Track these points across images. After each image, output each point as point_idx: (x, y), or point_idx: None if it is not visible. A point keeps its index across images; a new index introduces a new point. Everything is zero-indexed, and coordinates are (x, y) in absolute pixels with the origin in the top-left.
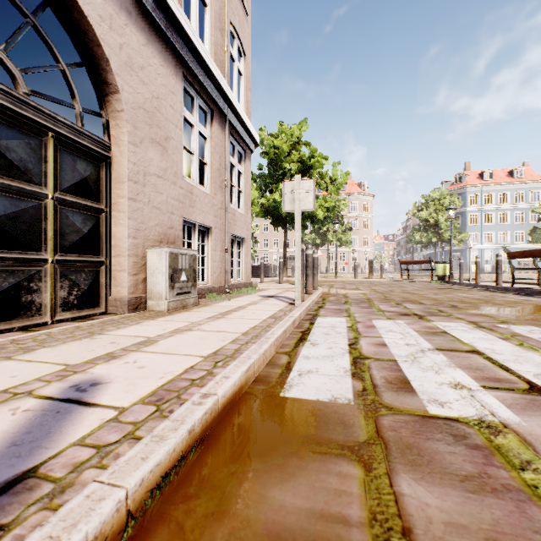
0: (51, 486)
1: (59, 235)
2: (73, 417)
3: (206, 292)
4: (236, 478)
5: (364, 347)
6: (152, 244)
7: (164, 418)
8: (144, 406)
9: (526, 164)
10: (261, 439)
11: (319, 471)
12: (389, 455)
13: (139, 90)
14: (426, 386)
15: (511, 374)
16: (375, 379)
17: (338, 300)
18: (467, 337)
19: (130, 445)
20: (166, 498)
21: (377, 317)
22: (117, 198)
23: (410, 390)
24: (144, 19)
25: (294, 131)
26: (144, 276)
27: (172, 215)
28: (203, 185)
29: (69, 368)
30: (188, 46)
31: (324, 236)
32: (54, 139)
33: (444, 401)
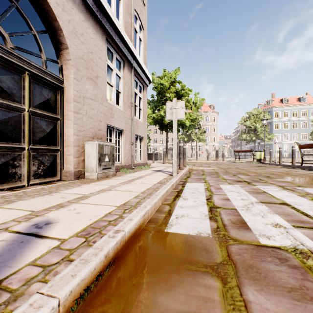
0: (8, 295)
1: (32, 133)
2: (31, 245)
3: (120, 168)
4: (136, 288)
5: (216, 201)
6: (88, 139)
7: (89, 246)
8: (78, 238)
9: (308, 94)
10: (153, 260)
11: (191, 283)
12: (237, 272)
13: (80, 47)
14: (257, 225)
15: (310, 218)
16: (224, 220)
17: (198, 173)
18: (278, 195)
19: (65, 265)
20: (88, 302)
21: (222, 183)
22: (67, 111)
23: (247, 228)
24: (83, 6)
25: (172, 75)
26: (83, 158)
27: (100, 122)
28: (118, 105)
29: (34, 213)
30: (109, 22)
31: (189, 136)
32: (29, 75)
33: (269, 235)
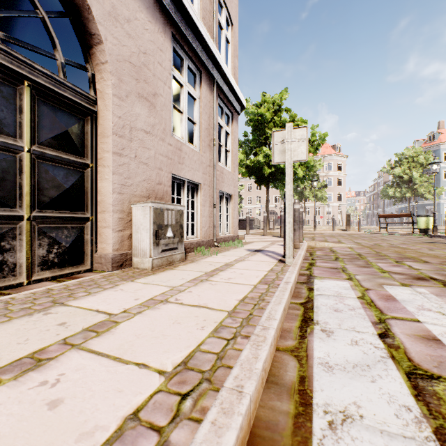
0: None
1: (37, 190)
2: None
3: (195, 245)
4: None
5: (409, 345)
6: (139, 200)
7: None
8: None
9: None
10: None
11: None
12: None
13: (125, 42)
14: None
15: None
16: None
17: (327, 255)
18: None
19: None
20: None
21: (387, 281)
22: (103, 152)
23: None
24: None
25: (275, 100)
26: (131, 232)
27: (160, 171)
28: (192, 144)
29: None
30: (176, 4)
31: (301, 193)
32: (31, 88)
33: None
